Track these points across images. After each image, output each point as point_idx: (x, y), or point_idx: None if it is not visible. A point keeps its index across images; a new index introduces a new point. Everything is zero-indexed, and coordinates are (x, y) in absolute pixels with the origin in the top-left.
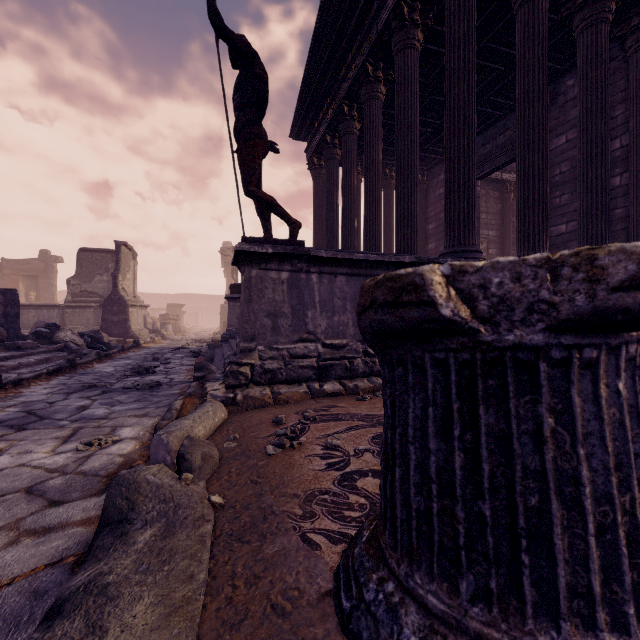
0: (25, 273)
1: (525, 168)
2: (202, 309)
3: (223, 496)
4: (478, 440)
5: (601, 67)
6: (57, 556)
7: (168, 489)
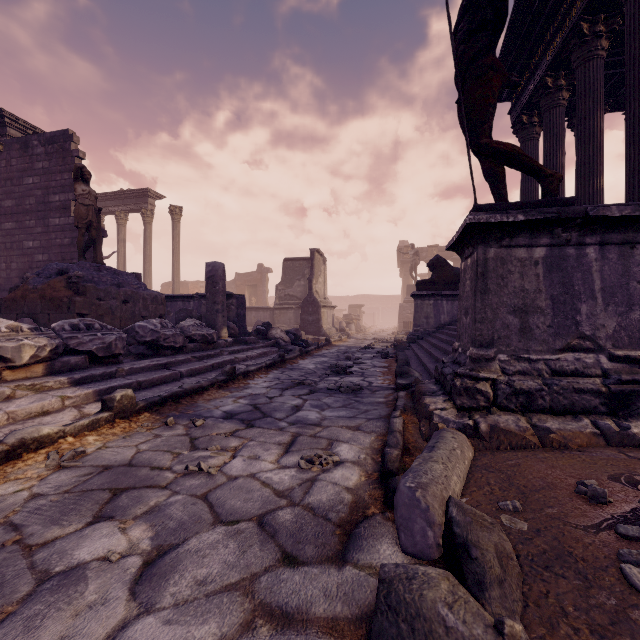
0: (249, 283)
1: None
2: (378, 309)
3: None
4: None
5: None
6: None
7: None
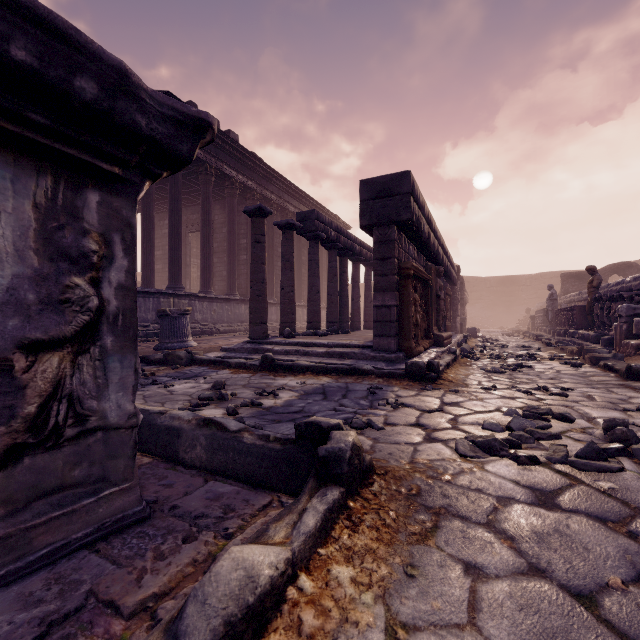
0: None
1: (204, 253)
2: None
3: None
4: (172, 325)
5: (234, 215)
6: None
7: None
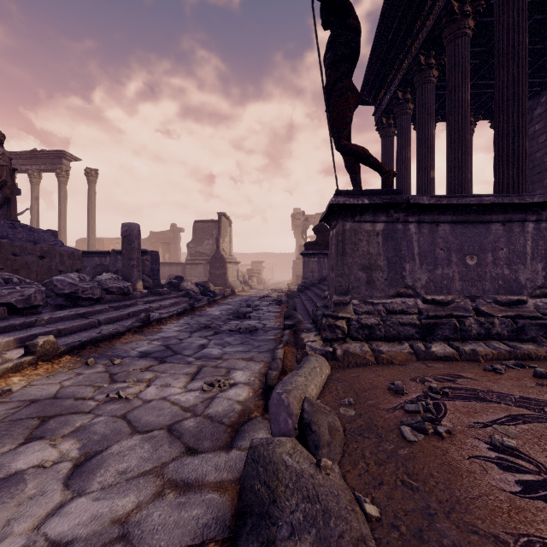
0: (162, 241)
1: None
2: (276, 264)
3: (371, 499)
4: None
5: None
6: (198, 535)
7: (309, 480)
